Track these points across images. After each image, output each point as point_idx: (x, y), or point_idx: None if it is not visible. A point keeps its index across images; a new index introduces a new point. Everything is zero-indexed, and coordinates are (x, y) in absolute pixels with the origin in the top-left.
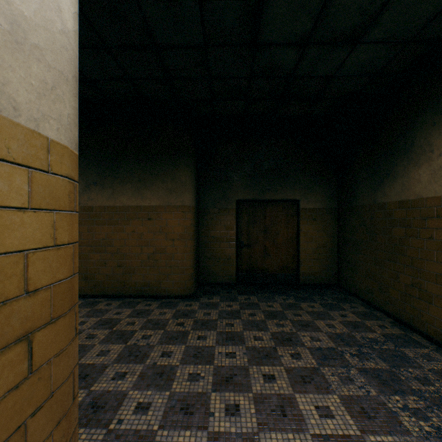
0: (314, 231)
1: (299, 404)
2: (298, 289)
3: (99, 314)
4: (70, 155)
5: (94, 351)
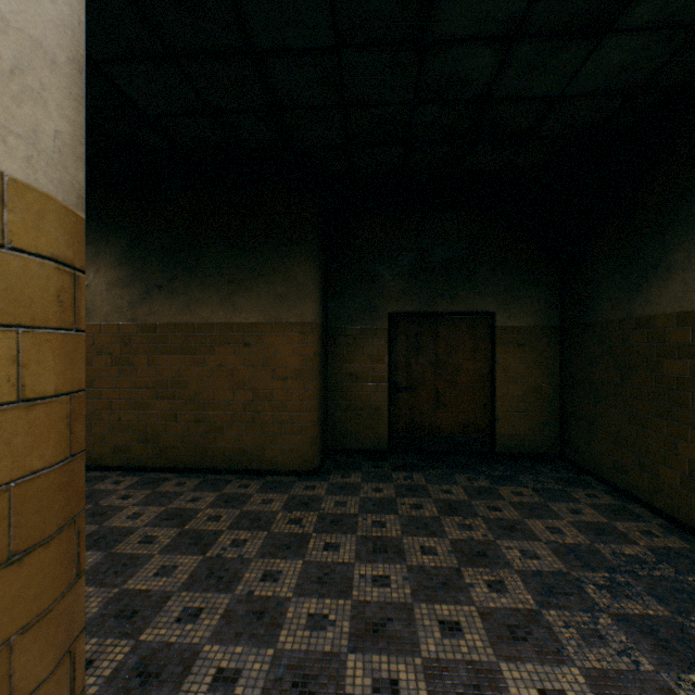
0: (520, 365)
1: (508, 684)
2: (493, 461)
3: (164, 501)
4: (60, 214)
5: (151, 566)
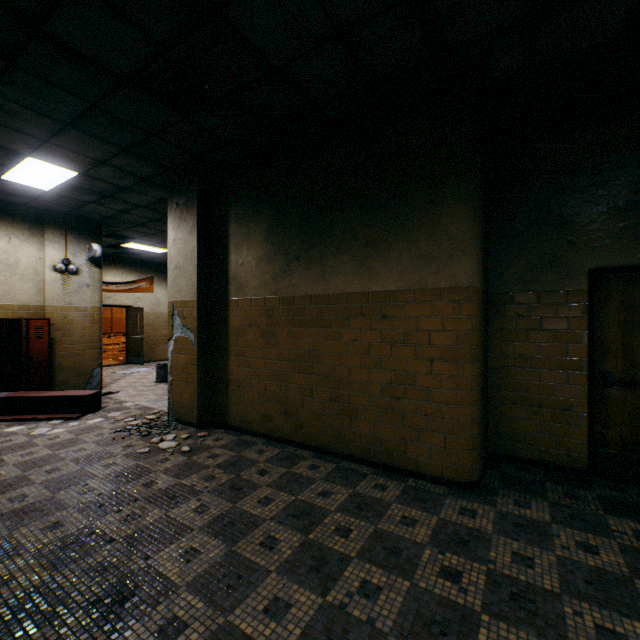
0: None
1: None
2: None
3: (295, 487)
4: None
5: (263, 592)
